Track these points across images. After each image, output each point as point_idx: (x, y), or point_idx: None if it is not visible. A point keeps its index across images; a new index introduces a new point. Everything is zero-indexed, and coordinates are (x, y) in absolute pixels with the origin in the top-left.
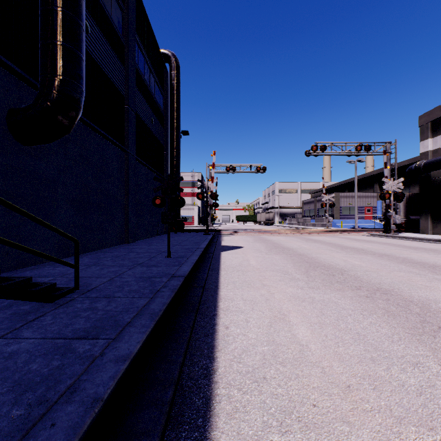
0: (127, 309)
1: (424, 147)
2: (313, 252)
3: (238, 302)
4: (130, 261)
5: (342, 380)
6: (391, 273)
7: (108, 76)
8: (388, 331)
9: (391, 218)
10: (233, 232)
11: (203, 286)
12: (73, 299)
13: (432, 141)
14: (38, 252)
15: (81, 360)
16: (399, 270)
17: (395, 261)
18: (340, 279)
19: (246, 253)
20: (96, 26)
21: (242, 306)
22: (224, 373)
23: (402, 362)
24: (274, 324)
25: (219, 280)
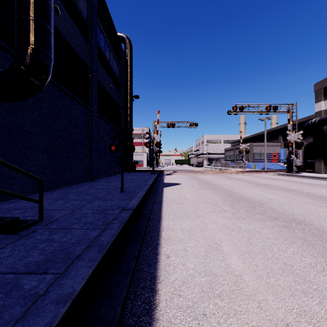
0: (80, 240)
1: (318, 107)
2: (235, 188)
3: (177, 232)
4: (91, 195)
5: (279, 316)
6: (300, 205)
7: (75, 51)
8: (311, 260)
9: (293, 161)
10: (173, 172)
11: (148, 217)
12: (35, 230)
13: (324, 103)
14: (1, 190)
15: (24, 299)
16: (306, 203)
17: (301, 195)
18: (259, 210)
19: (183, 188)
20: (66, 11)
21: (181, 235)
22: (165, 308)
23: None
24: (209, 254)
25: (162, 211)
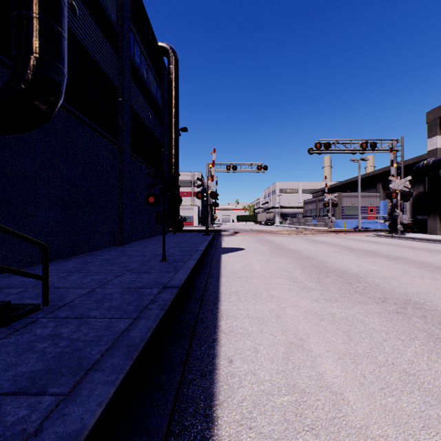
0: (100, 336)
1: (432, 144)
2: (320, 255)
3: (242, 321)
4: (120, 266)
5: None
6: (413, 280)
7: (100, 65)
8: None
9: (398, 218)
10: (234, 233)
11: (201, 299)
12: (35, 320)
13: (440, 138)
14: None
15: None
16: (421, 276)
17: (413, 265)
18: (358, 288)
19: (248, 255)
20: (86, 9)
21: (248, 326)
22: None
23: None
24: (292, 356)
25: (219, 289)
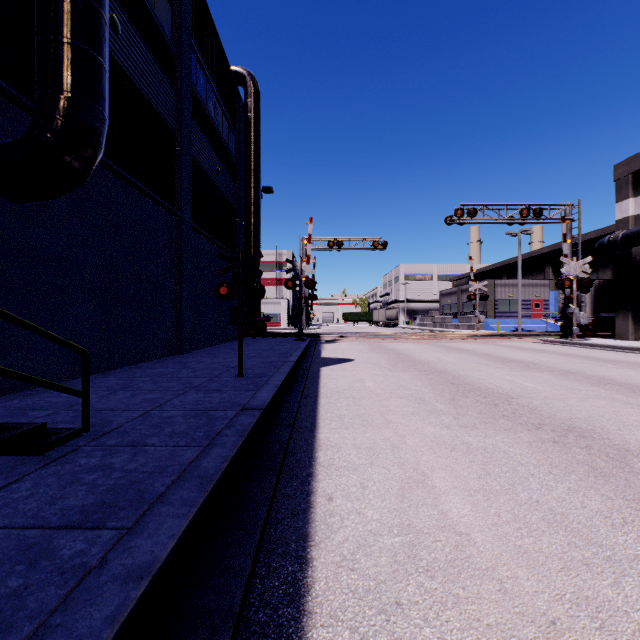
0: (163, 467)
1: (621, 211)
2: (459, 368)
3: (347, 452)
4: (180, 383)
5: (538, 607)
6: (584, 401)
7: (150, 102)
8: (602, 505)
9: (573, 316)
10: (339, 337)
11: (292, 425)
12: (76, 449)
13: (634, 202)
14: (13, 372)
15: (62, 575)
16: (596, 396)
17: (587, 382)
18: (506, 411)
19: (358, 369)
20: (131, 24)
21: (354, 458)
22: (325, 592)
23: (639, 570)
24: (409, 493)
25: (317, 413)
